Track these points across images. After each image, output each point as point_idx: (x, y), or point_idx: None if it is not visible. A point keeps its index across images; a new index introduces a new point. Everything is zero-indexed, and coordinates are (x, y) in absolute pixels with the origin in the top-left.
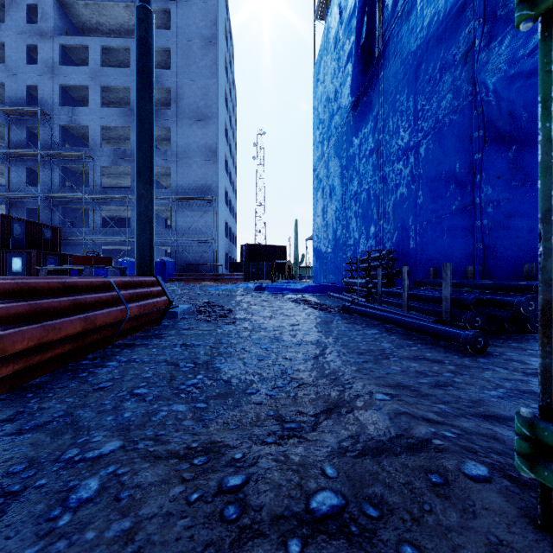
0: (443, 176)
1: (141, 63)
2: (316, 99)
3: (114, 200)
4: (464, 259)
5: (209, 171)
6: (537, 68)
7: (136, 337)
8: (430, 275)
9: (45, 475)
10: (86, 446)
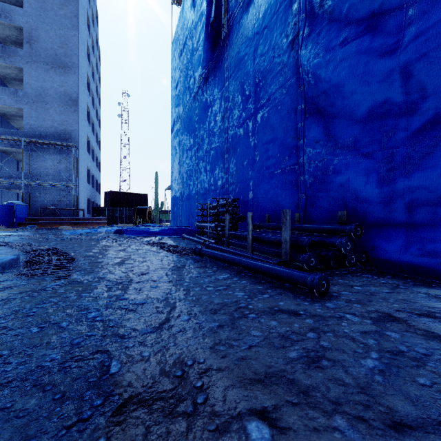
0: (275, 140)
1: None
2: (173, 70)
3: None
4: (291, 207)
5: (69, 118)
6: (346, 55)
7: None
8: (266, 219)
9: None
10: None
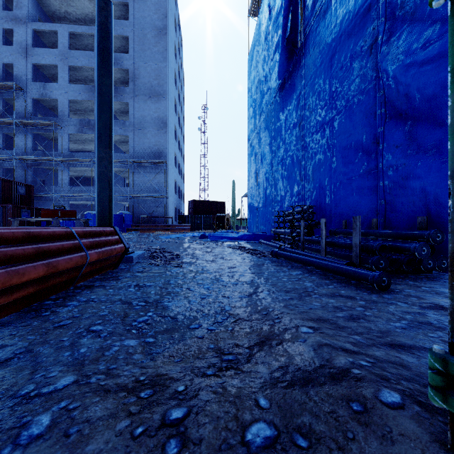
0: (353, 145)
1: (101, 45)
2: (250, 82)
3: (80, 163)
4: (369, 213)
5: (161, 139)
6: (428, 59)
7: (95, 279)
8: (342, 225)
9: (0, 412)
10: (43, 381)
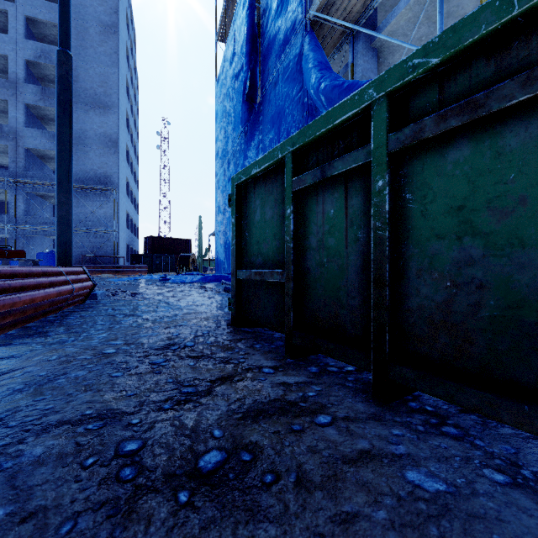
0: None
1: (62, 96)
2: (217, 112)
3: None
4: None
5: (109, 161)
6: None
7: (72, 309)
8: None
9: (80, 337)
10: (90, 333)
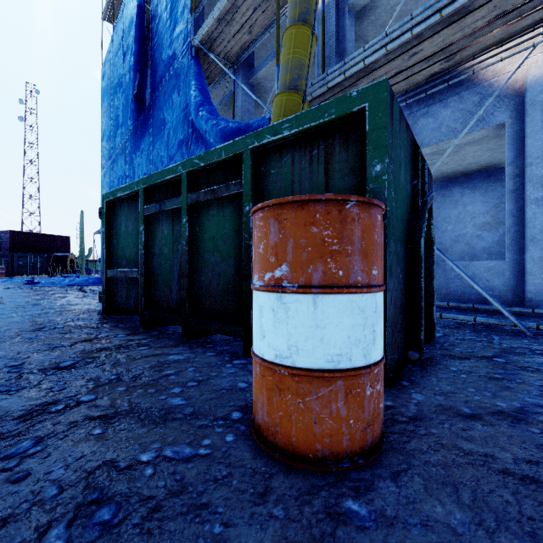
0: None
1: None
2: (104, 99)
3: None
4: None
5: None
6: None
7: None
8: None
9: None
10: None
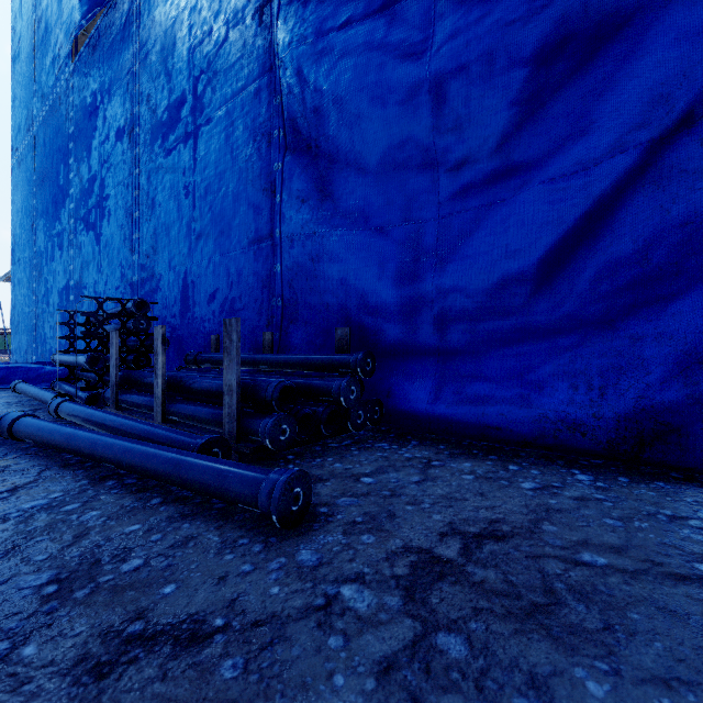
0: (231, 191)
1: None
2: (18, 15)
3: None
4: (259, 322)
5: None
6: (351, 49)
7: None
8: (212, 346)
9: None
10: None
